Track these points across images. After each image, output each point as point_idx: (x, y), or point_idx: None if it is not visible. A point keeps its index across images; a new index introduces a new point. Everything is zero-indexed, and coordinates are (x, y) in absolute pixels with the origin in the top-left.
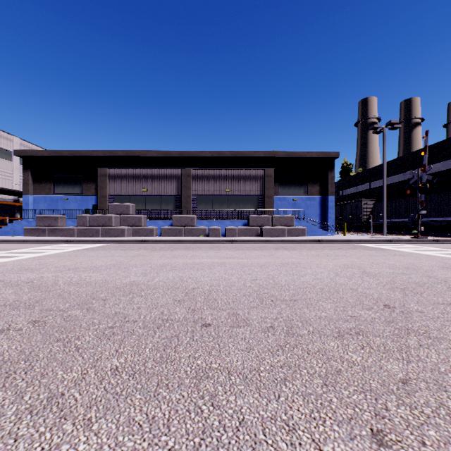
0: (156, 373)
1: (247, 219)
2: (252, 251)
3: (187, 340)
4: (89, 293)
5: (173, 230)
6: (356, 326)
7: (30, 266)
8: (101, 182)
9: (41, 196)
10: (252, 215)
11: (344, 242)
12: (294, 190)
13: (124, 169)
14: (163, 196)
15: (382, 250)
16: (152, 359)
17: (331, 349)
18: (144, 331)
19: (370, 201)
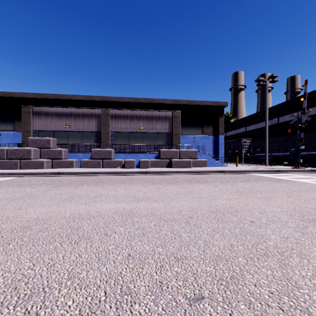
0: None
1: (158, 152)
2: (166, 185)
3: None
4: None
5: (91, 162)
6: None
7: None
8: (25, 118)
9: None
10: (163, 149)
11: (243, 173)
12: (193, 131)
13: (48, 107)
14: (84, 132)
15: (289, 182)
16: None
17: None
18: None
19: (247, 140)
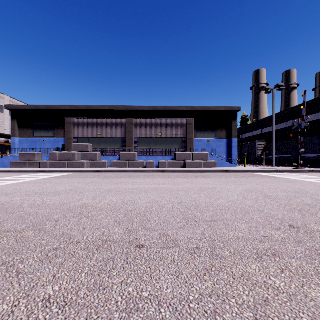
0: (86, 305)
1: (174, 155)
2: (178, 178)
3: (121, 262)
4: (46, 215)
5: (120, 163)
6: (271, 247)
7: (6, 191)
8: (67, 128)
9: (25, 138)
10: (178, 152)
11: (245, 172)
12: (208, 134)
13: (84, 119)
14: (113, 139)
15: (274, 178)
16: (86, 286)
17: (254, 272)
18: (84, 253)
19: (262, 142)
